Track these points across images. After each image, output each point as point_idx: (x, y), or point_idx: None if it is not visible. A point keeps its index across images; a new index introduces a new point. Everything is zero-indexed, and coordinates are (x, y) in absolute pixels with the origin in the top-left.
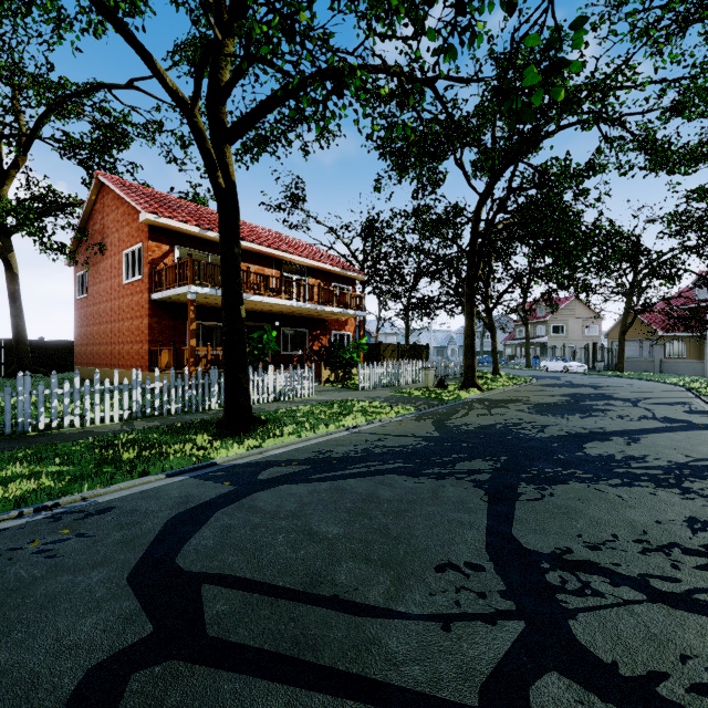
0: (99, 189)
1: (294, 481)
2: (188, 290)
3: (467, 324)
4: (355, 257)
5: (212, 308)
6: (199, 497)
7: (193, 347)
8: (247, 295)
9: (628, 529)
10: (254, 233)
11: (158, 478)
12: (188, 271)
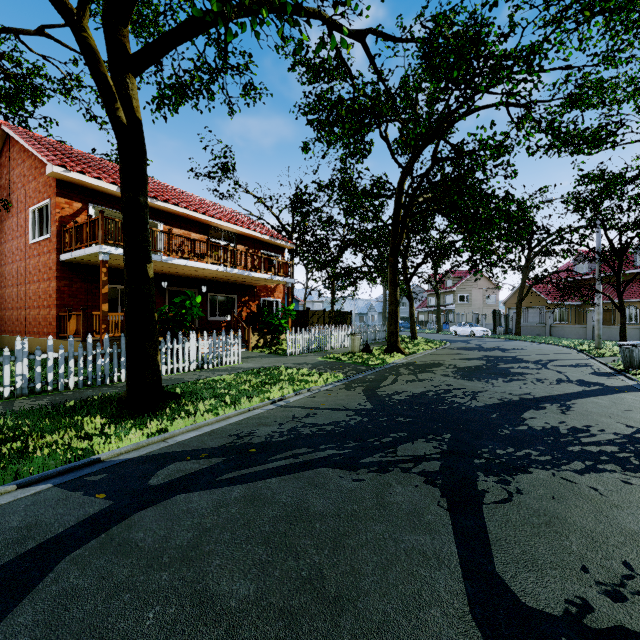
0: (3, 141)
1: (198, 487)
2: (99, 250)
3: (391, 291)
4: (284, 227)
5: None
6: (49, 526)
7: (105, 313)
8: (168, 258)
9: (636, 549)
10: (181, 197)
11: (4, 491)
12: (99, 229)
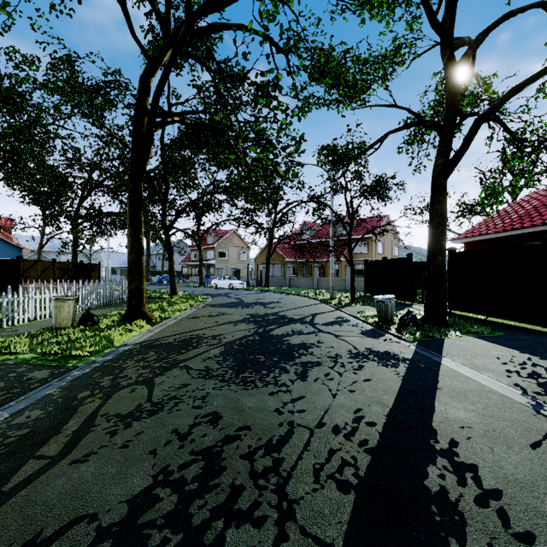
0: None
1: None
2: None
3: (131, 233)
4: None
5: None
6: None
7: None
8: None
9: None
10: None
11: None
12: None
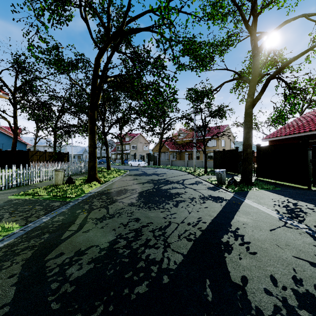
0: None
1: None
2: None
3: (90, 137)
4: (5, 85)
5: None
6: None
7: None
8: None
9: None
10: None
11: None
12: None
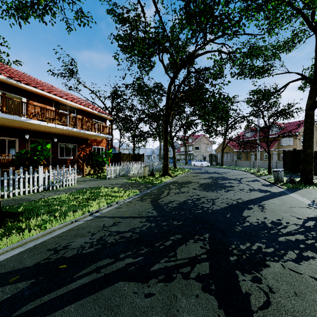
0: None
1: None
2: None
3: (164, 143)
4: (107, 108)
5: (3, 127)
6: None
7: None
8: (26, 119)
9: None
10: (40, 84)
11: None
12: None
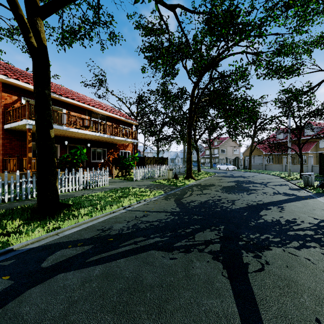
0: None
1: (73, 267)
2: (26, 122)
3: (188, 147)
4: (132, 113)
5: None
6: None
7: (30, 158)
8: (67, 128)
9: None
10: (76, 96)
11: None
12: (26, 111)
